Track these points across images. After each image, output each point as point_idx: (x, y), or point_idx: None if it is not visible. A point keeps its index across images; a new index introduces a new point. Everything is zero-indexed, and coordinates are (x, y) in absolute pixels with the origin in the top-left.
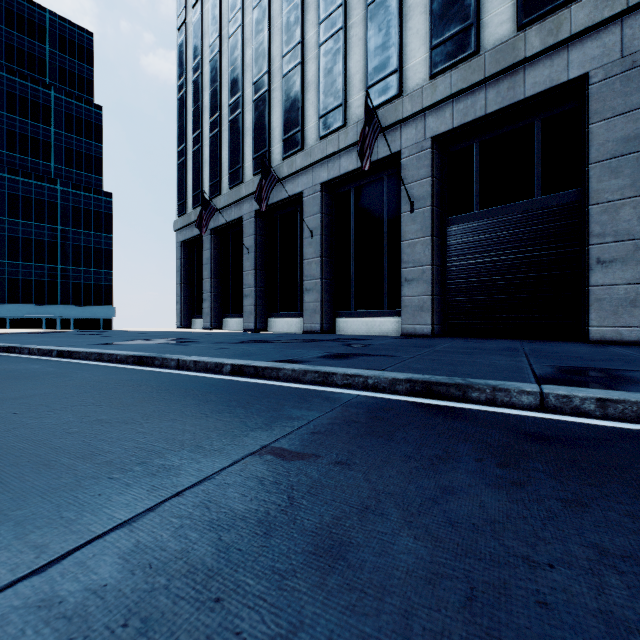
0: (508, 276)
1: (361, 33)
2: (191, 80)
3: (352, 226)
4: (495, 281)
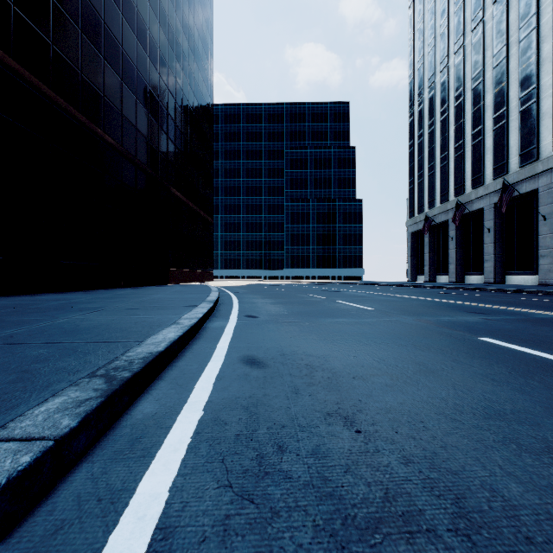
0: None
1: (516, 125)
2: (416, 142)
3: (515, 225)
4: None
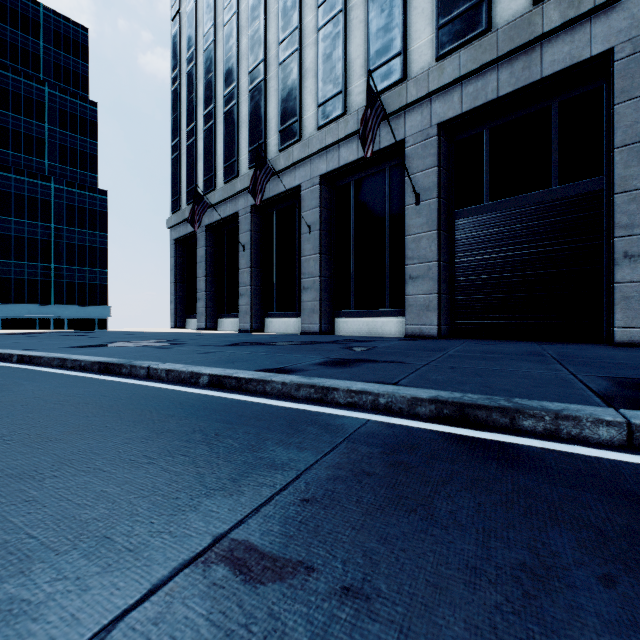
0: (522, 273)
1: (362, 15)
2: (185, 72)
3: (352, 221)
4: (507, 278)
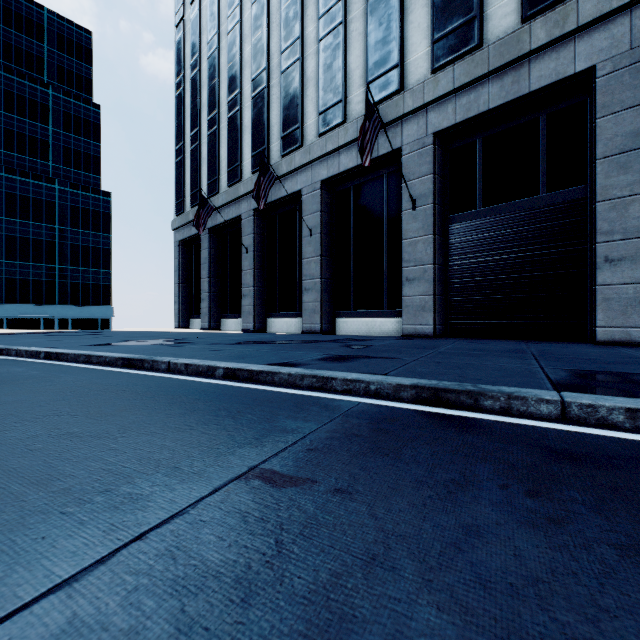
0: (512, 275)
1: (361, 27)
2: (189, 77)
3: (352, 224)
4: (499, 280)
